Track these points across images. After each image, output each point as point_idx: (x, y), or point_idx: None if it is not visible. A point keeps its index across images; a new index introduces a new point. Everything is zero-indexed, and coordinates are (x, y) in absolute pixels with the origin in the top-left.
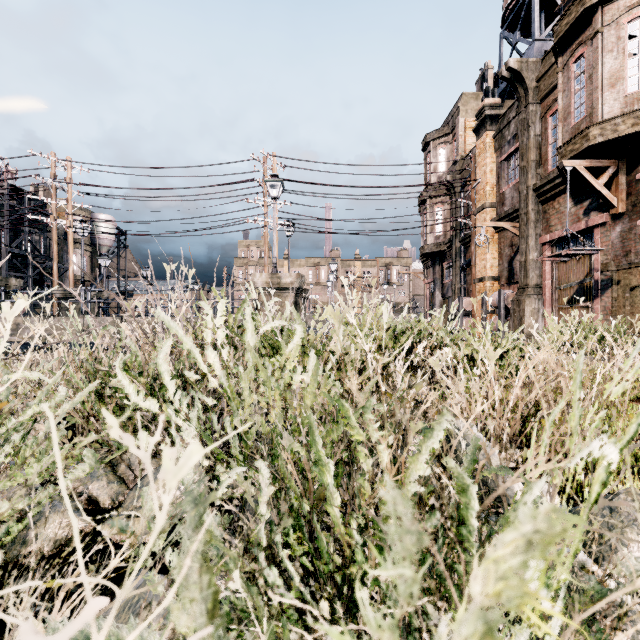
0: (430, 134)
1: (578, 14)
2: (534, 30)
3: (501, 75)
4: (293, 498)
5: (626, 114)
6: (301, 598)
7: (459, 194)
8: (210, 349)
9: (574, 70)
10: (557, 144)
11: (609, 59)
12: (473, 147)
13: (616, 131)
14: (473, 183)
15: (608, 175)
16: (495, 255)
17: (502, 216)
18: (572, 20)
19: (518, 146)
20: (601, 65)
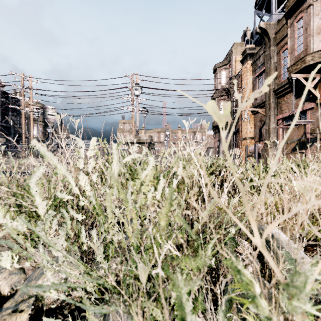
0: (217, 64)
1: None
2: (272, 9)
3: (256, 31)
4: None
5: None
6: None
7: (232, 95)
8: (82, 174)
9: (296, 26)
10: (286, 67)
11: (316, 19)
12: (240, 70)
13: (320, 57)
14: (240, 89)
15: (315, 82)
16: (252, 126)
17: (256, 105)
18: None
19: (264, 69)
20: (312, 22)
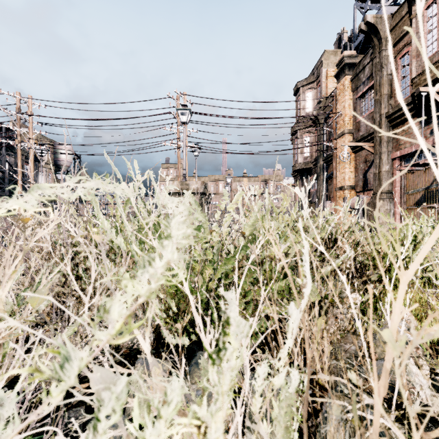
0: (300, 82)
1: None
2: None
3: (360, 28)
4: None
5: None
6: None
7: (322, 125)
8: None
9: (426, 15)
10: (406, 80)
11: None
12: (333, 89)
13: None
14: (334, 116)
15: None
16: (352, 169)
17: (358, 139)
18: None
19: (372, 85)
20: None
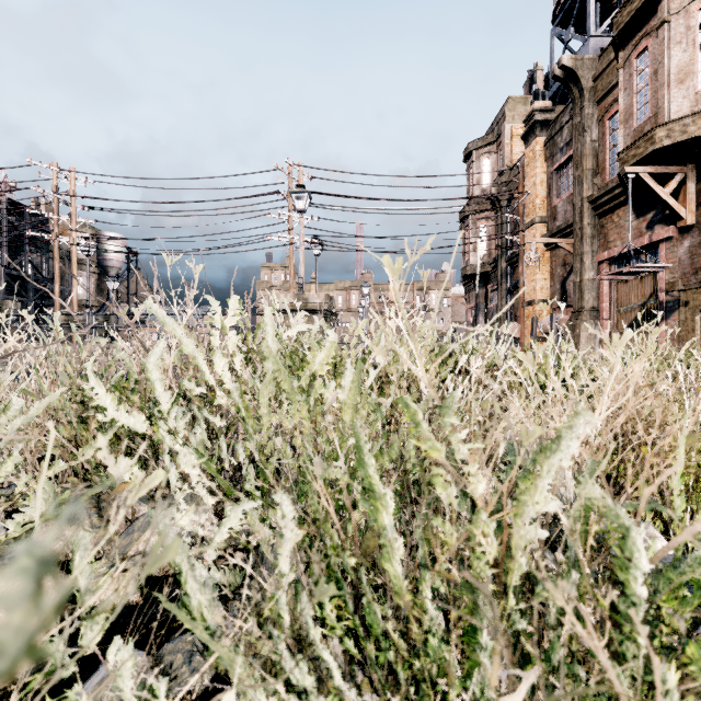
0: (473, 143)
1: (642, 2)
2: (589, 25)
3: (553, 74)
4: (329, 548)
5: (697, 113)
6: (341, 694)
7: (505, 209)
8: (218, 355)
9: (637, 66)
10: (616, 150)
11: (677, 52)
12: (521, 156)
13: (685, 132)
14: (521, 196)
15: (675, 183)
16: (546, 276)
17: (554, 232)
18: (635, 9)
19: (572, 154)
20: (668, 59)
